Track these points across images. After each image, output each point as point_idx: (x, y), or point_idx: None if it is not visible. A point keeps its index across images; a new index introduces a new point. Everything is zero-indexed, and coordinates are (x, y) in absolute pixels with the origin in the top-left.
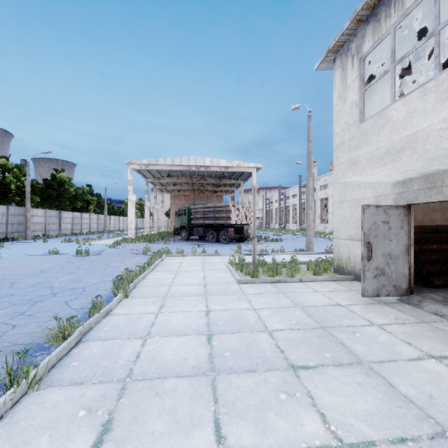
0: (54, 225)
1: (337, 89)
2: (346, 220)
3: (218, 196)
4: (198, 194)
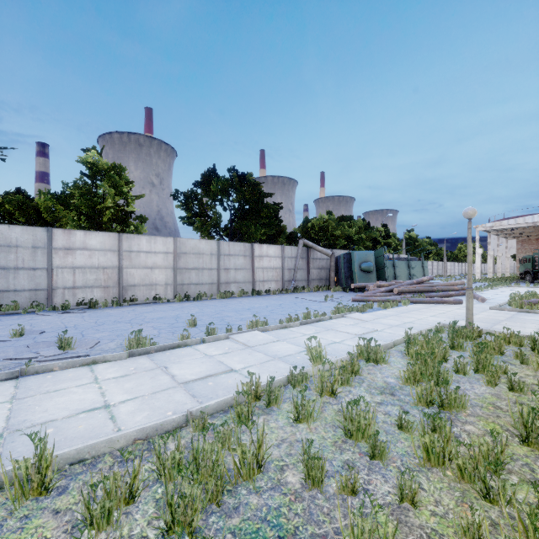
0: None
1: None
2: None
3: None
4: None
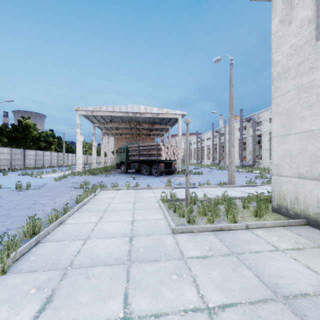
0: (19, 160)
1: (277, 14)
2: (292, 156)
3: (151, 138)
4: (136, 137)
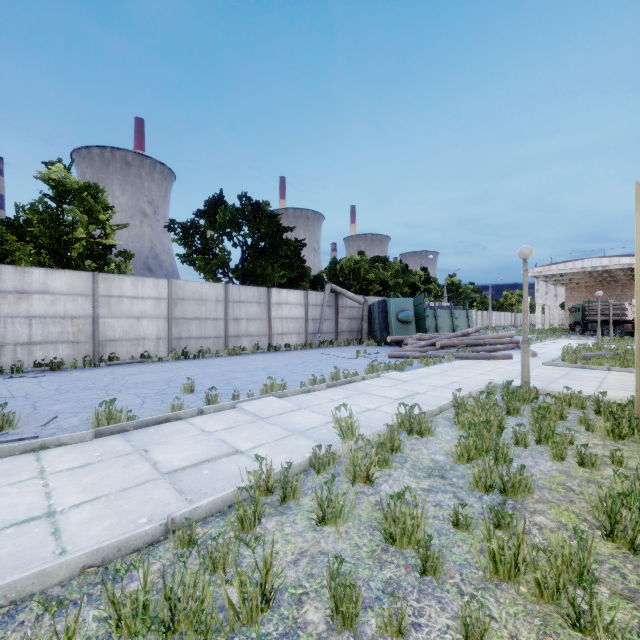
0: None
1: None
2: None
3: None
4: (607, 284)
